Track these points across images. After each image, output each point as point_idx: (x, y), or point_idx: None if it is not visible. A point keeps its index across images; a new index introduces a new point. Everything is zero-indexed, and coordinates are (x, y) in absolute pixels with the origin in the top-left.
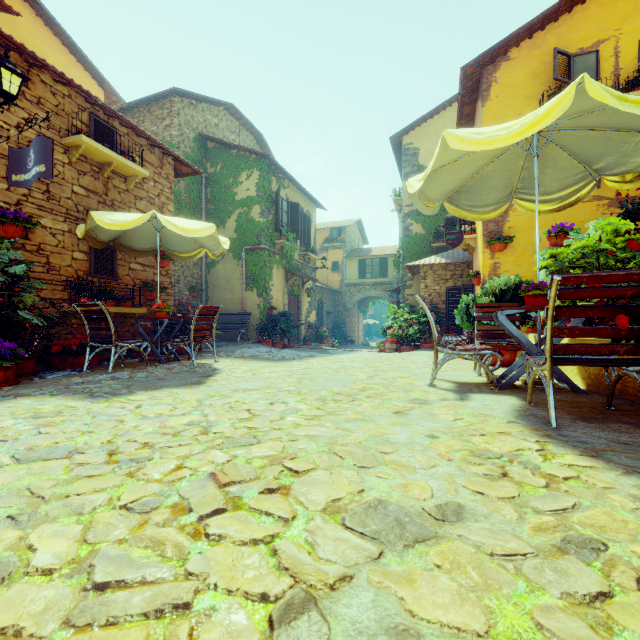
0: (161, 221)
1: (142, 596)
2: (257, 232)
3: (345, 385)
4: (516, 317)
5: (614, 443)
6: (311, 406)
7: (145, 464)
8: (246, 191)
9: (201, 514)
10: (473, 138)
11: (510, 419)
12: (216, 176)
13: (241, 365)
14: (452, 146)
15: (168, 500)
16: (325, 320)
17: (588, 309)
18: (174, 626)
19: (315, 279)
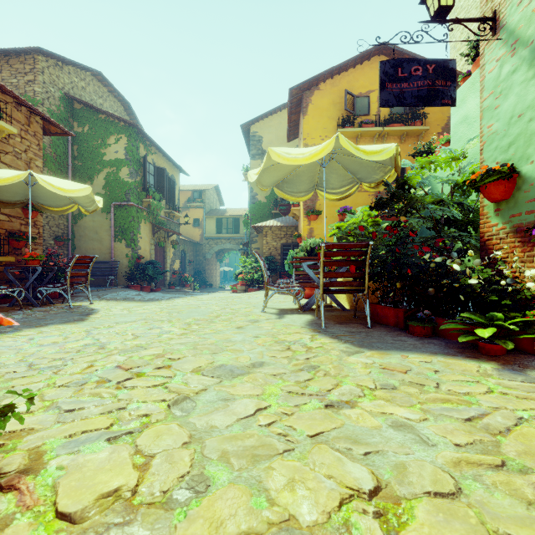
0: (38, 180)
1: (97, 409)
2: (126, 190)
3: (204, 314)
4: (318, 266)
5: (348, 332)
6: (180, 328)
7: (63, 367)
8: (115, 153)
9: (118, 381)
10: (285, 156)
11: (303, 326)
12: (83, 135)
13: (116, 305)
14: (273, 158)
15: (92, 379)
16: (188, 268)
17: (339, 262)
18: (120, 414)
19: (179, 233)
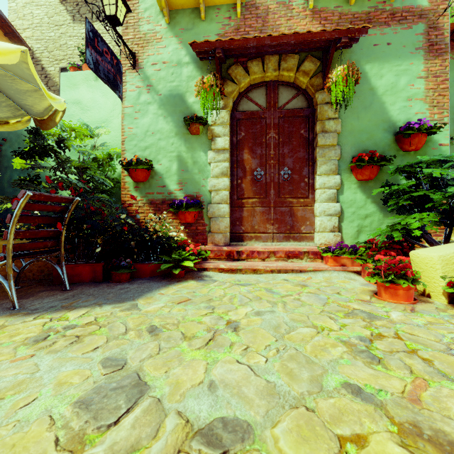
0: None
1: None
2: None
3: None
4: None
5: (63, 300)
6: None
7: None
8: None
9: None
10: None
11: None
12: None
13: None
14: None
15: None
16: None
17: (37, 218)
18: None
19: None
